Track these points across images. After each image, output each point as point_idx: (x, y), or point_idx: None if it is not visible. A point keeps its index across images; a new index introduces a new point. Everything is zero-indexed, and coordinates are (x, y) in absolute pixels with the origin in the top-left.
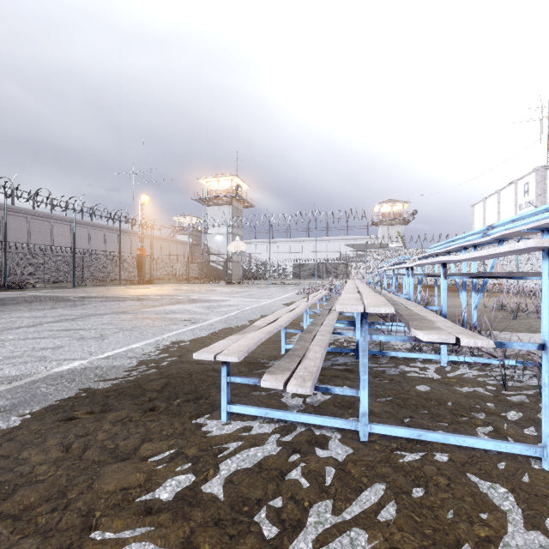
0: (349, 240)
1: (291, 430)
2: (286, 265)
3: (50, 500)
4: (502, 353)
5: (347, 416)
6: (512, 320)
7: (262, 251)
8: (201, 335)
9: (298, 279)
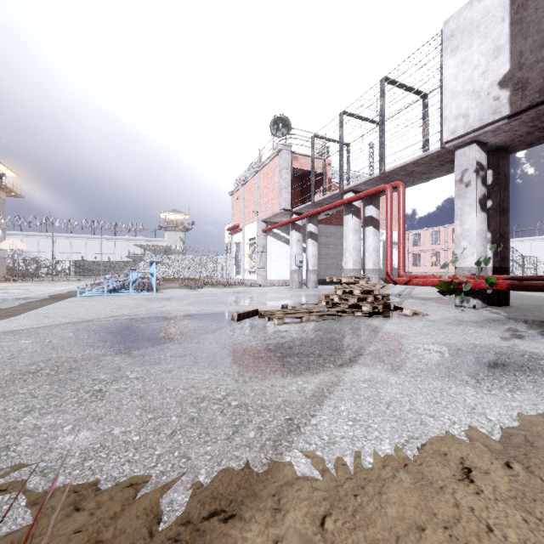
0: (138, 241)
1: (92, 297)
2: (67, 262)
3: (58, 300)
4: (139, 287)
5: (104, 296)
6: (179, 288)
7: (31, 246)
8: (48, 294)
9: (82, 276)
